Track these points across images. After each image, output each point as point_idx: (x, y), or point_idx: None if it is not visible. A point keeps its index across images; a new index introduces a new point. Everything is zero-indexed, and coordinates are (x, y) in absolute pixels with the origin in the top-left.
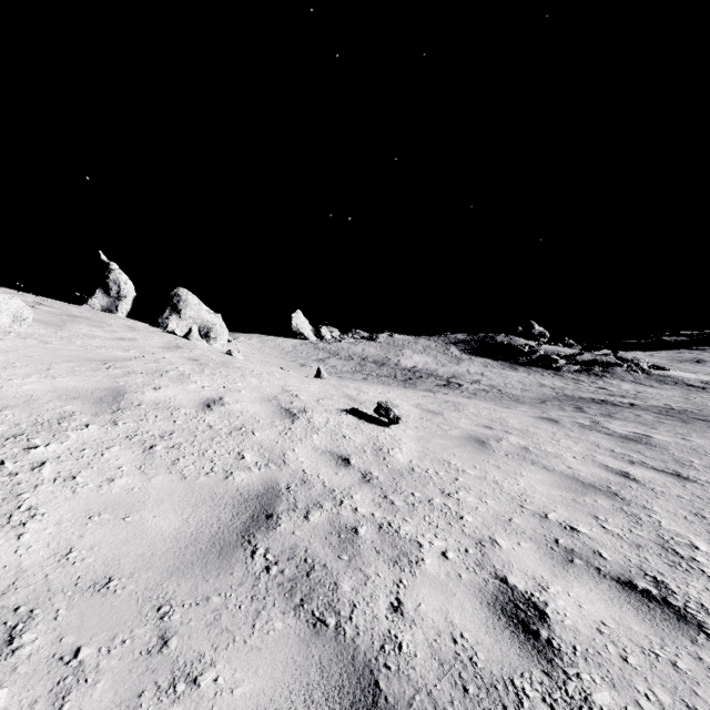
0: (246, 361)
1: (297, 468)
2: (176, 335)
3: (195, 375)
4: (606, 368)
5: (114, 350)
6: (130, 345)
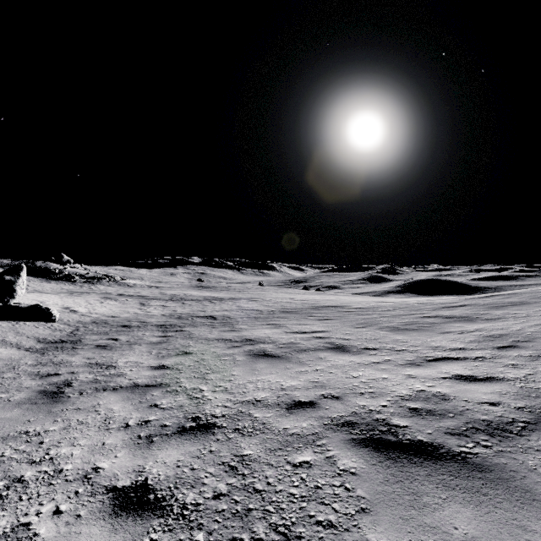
0: None
1: None
2: None
3: None
4: (99, 280)
5: None
6: None
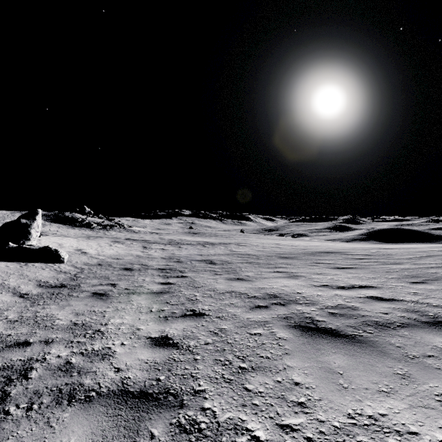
0: None
1: None
2: None
3: None
4: (111, 227)
5: None
6: None
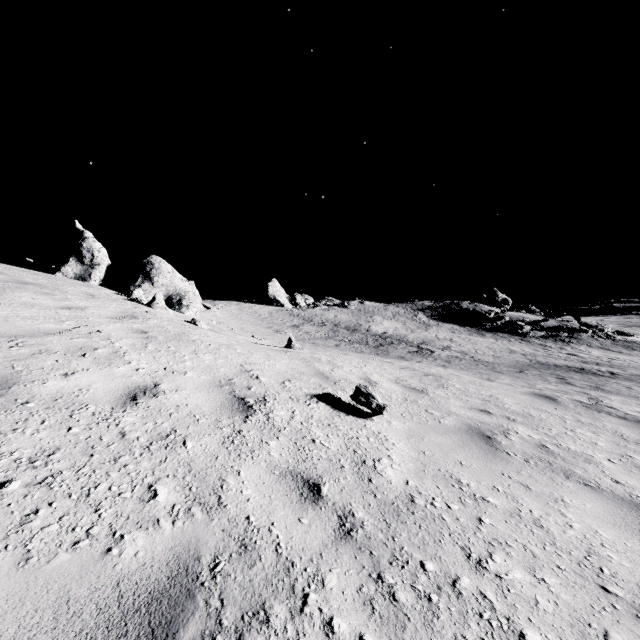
0: (212, 330)
1: (238, 514)
2: (140, 303)
3: (133, 353)
4: (571, 334)
5: (44, 321)
6: (71, 315)
